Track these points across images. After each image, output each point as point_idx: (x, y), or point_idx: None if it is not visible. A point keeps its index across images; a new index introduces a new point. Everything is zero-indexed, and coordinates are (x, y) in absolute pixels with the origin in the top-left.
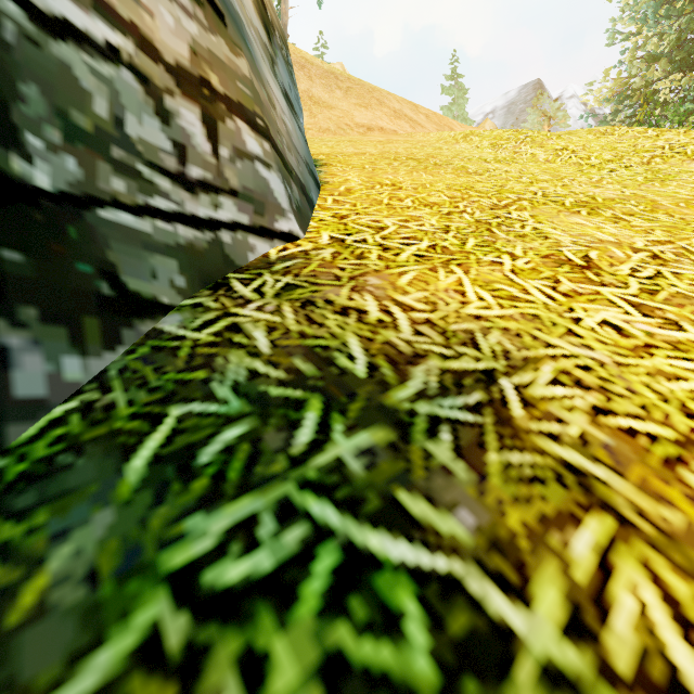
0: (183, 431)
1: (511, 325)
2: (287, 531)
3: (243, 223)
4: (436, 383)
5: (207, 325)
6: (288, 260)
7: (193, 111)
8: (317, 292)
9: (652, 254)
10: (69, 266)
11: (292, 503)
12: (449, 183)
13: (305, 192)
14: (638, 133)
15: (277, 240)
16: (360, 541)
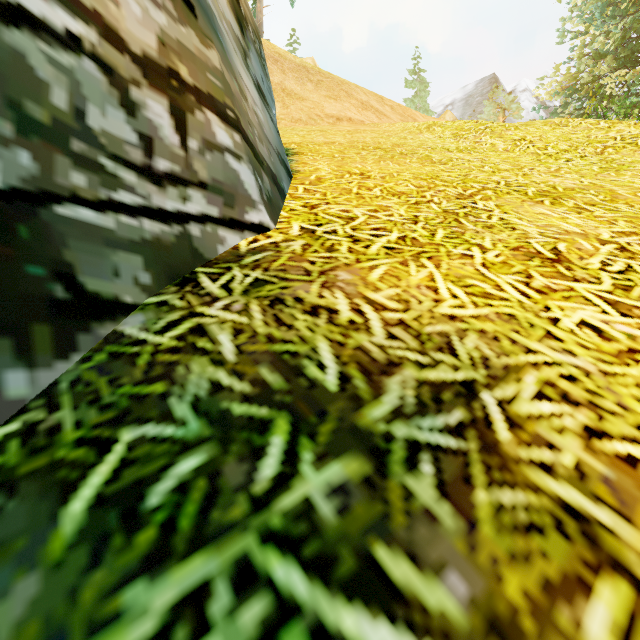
0: (133, 461)
1: (487, 327)
2: (245, 607)
3: (212, 216)
4: (413, 398)
5: (170, 327)
6: (258, 253)
7: (161, 102)
8: (286, 288)
9: (619, 246)
10: (18, 269)
11: (252, 564)
12: (415, 172)
13: (276, 182)
14: (590, 125)
15: (247, 231)
16: (332, 622)
